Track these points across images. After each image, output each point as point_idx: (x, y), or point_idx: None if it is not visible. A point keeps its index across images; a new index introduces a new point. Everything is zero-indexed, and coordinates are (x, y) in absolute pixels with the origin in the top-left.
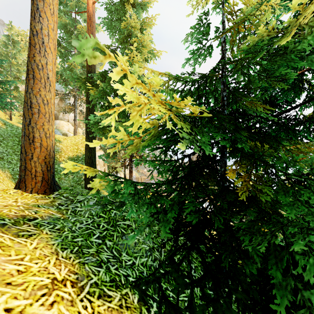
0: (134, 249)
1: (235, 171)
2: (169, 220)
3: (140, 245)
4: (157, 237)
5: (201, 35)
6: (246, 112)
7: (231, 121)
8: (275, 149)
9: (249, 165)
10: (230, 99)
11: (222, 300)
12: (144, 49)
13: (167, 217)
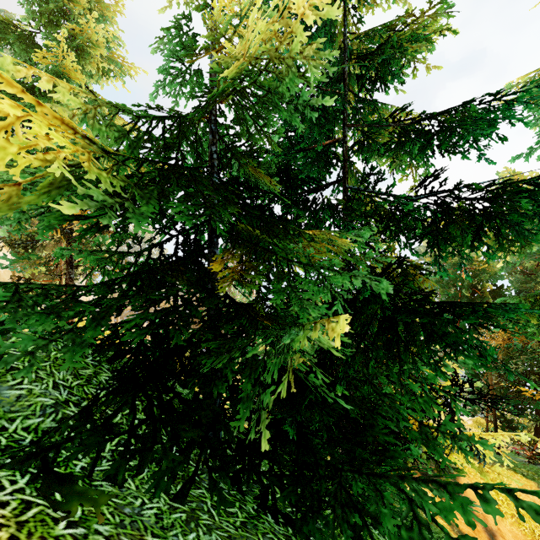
0: (12, 406)
1: (221, 264)
2: (88, 341)
3: (32, 399)
4: (85, 386)
5: (179, 47)
6: (251, 184)
7: (217, 189)
8: (280, 236)
9: (240, 256)
10: (228, 160)
11: (194, 462)
12: (96, 50)
13: (84, 337)
